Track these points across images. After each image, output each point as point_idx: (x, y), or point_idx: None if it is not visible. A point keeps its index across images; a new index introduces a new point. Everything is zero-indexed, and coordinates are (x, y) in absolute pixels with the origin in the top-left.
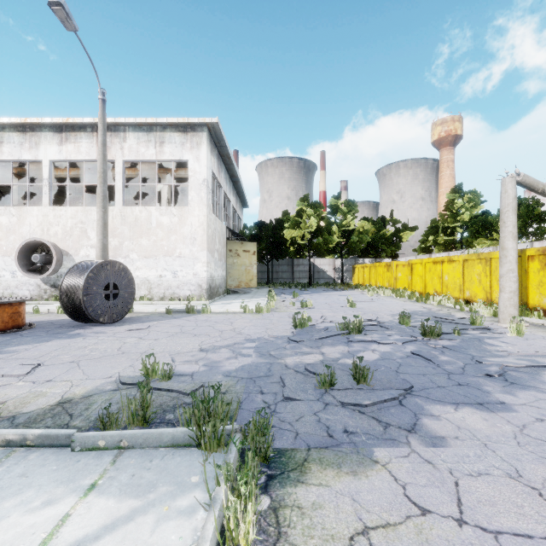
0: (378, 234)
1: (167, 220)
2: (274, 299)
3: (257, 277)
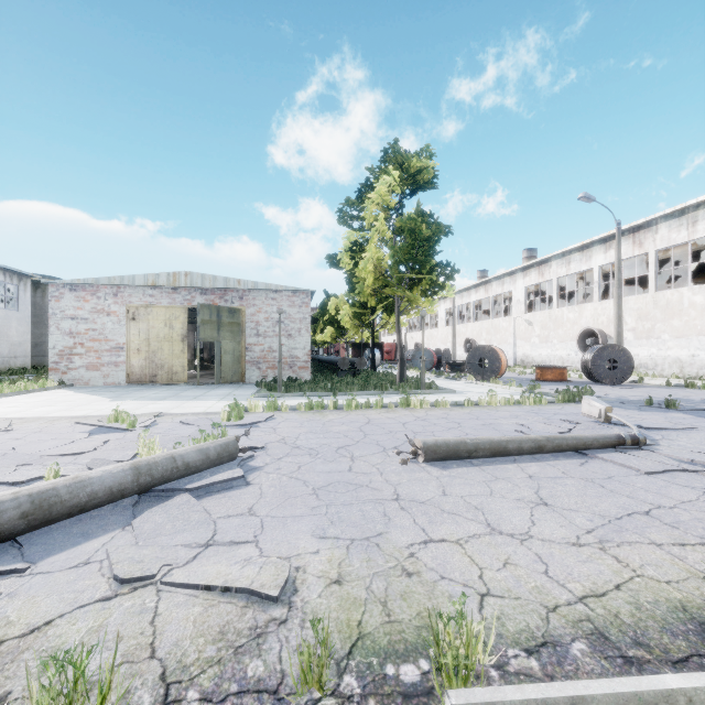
0: None
1: (700, 299)
2: None
3: None
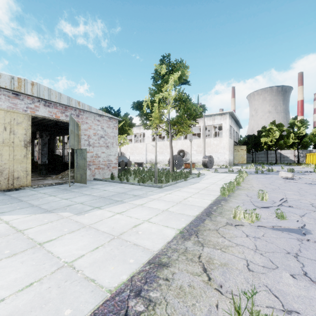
0: None
1: (216, 142)
2: (252, 166)
3: (247, 160)
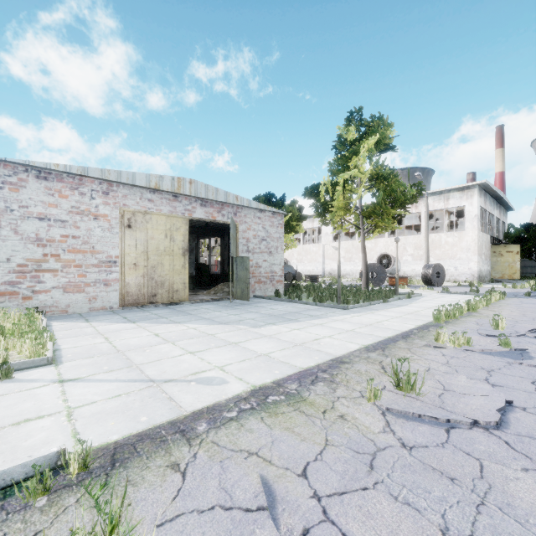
0: None
1: (451, 240)
2: (530, 284)
3: (525, 272)
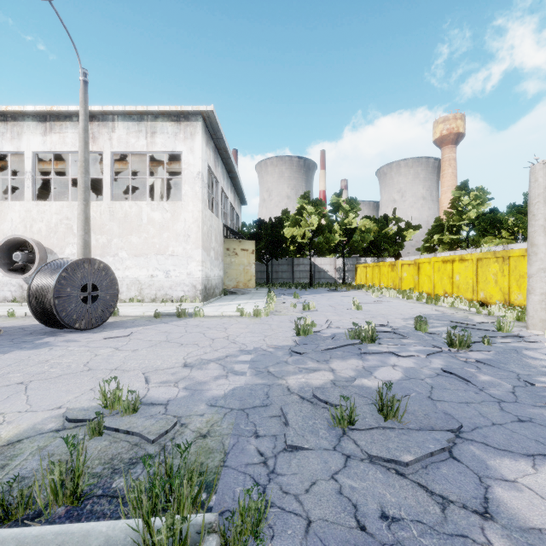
0: (380, 232)
1: (159, 216)
2: (273, 300)
3: (256, 277)
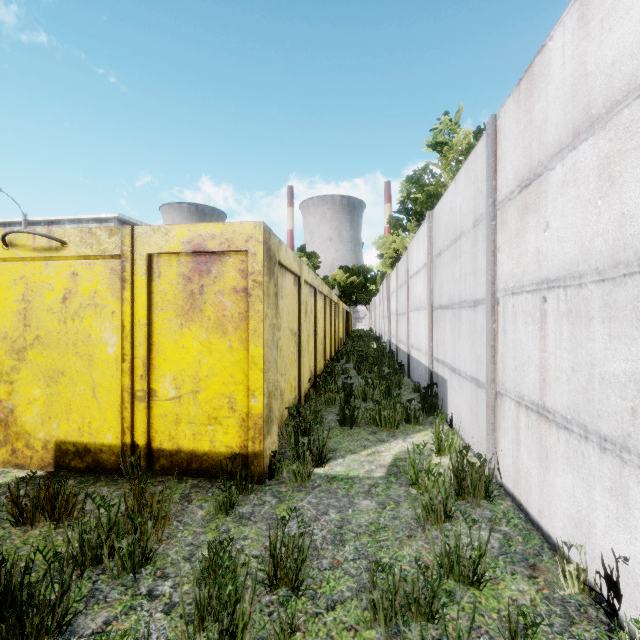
0: (348, 282)
1: None
2: None
3: None
